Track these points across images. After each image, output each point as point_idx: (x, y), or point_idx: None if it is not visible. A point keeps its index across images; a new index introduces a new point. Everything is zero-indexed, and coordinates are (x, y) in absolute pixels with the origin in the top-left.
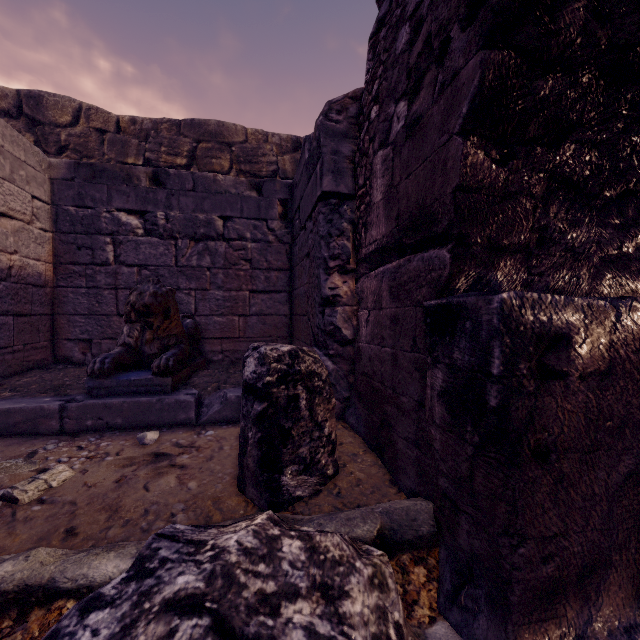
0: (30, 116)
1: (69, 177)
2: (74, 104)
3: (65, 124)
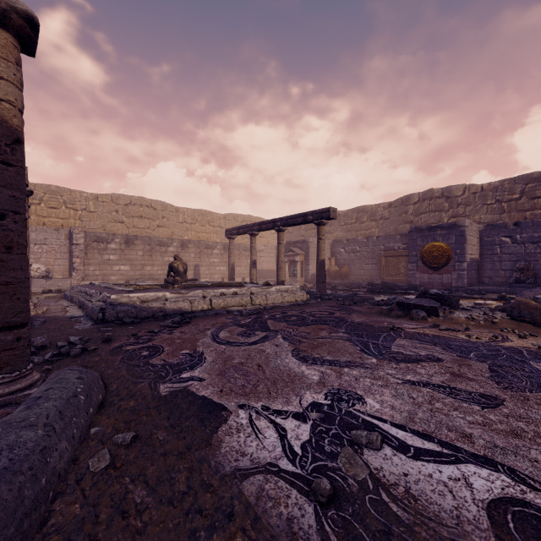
0: (446, 196)
1: (484, 229)
2: (463, 186)
3: (459, 195)
